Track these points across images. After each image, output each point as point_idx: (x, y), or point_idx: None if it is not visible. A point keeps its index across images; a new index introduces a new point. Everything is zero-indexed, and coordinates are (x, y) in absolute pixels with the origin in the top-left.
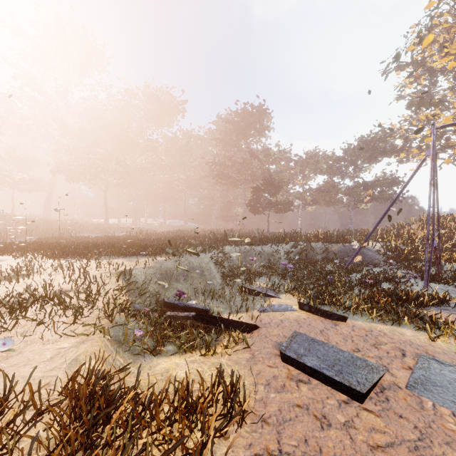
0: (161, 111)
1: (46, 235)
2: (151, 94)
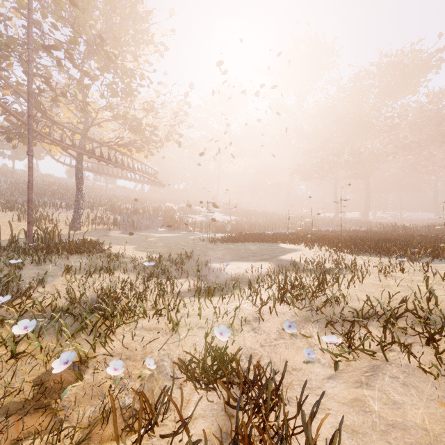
0: (403, 78)
1: (293, 228)
2: (389, 63)
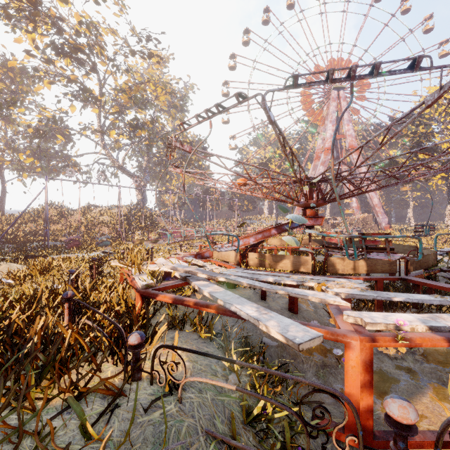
0: None
1: None
2: None
